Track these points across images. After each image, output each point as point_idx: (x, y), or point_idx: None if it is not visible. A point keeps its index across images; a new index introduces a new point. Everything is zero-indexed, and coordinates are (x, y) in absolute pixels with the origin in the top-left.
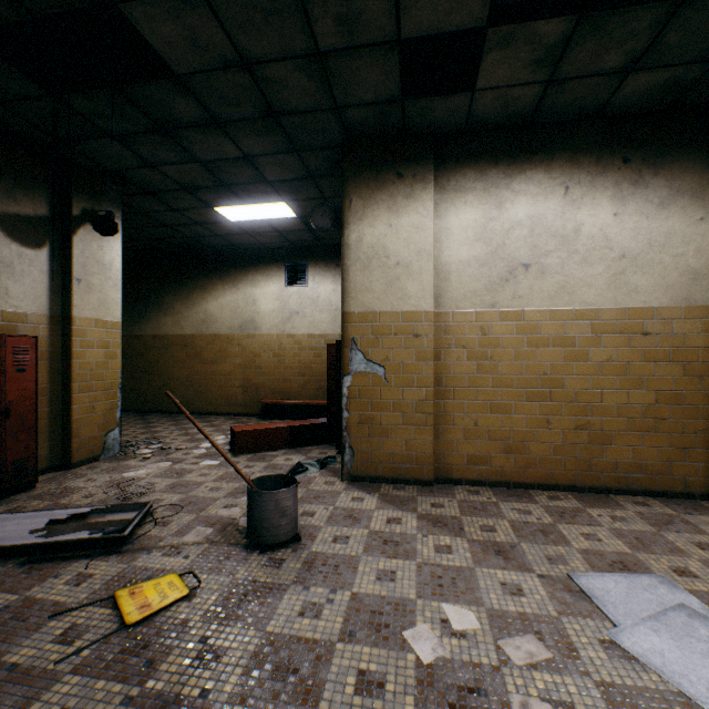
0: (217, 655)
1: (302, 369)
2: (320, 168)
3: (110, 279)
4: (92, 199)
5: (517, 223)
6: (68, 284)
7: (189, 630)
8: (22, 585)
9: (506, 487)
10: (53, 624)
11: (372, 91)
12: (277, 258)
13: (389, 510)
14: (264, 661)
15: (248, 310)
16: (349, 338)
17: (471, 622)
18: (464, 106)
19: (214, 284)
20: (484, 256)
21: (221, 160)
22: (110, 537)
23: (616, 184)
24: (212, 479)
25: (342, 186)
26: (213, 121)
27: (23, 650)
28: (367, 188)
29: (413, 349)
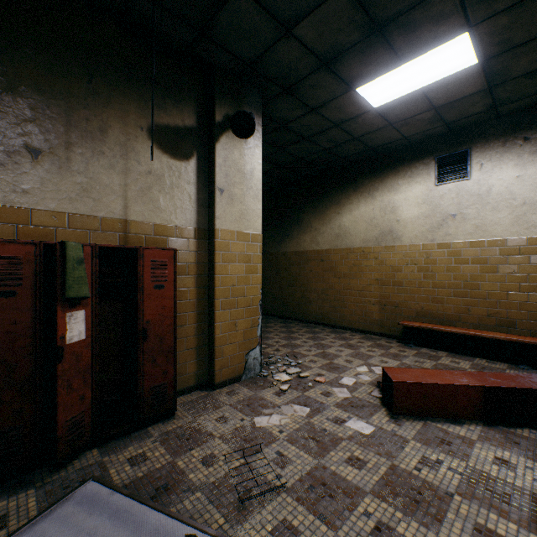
0: None
1: (461, 287)
2: None
3: (250, 189)
4: (233, 105)
5: None
6: (211, 195)
7: None
8: None
9: None
10: None
11: None
12: (422, 153)
13: None
14: None
15: (385, 220)
16: None
17: None
18: None
19: (347, 197)
20: None
21: None
22: None
23: None
24: (370, 483)
25: None
26: None
27: None
28: None
29: None
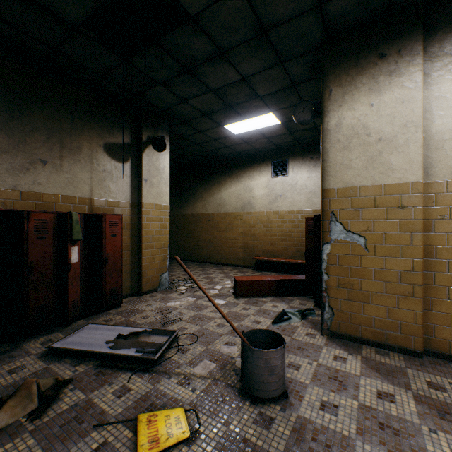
0: None
1: (284, 236)
2: (300, 75)
3: (163, 179)
4: (153, 130)
5: None
6: (140, 183)
7: None
8: (90, 386)
9: None
10: (94, 434)
11: None
12: (266, 158)
13: (376, 379)
14: None
15: (246, 196)
16: (328, 211)
17: None
18: None
19: (225, 180)
20: None
21: (225, 85)
22: (146, 358)
23: None
24: (219, 315)
25: (322, 80)
26: (219, 52)
27: None
28: (346, 76)
29: (397, 220)
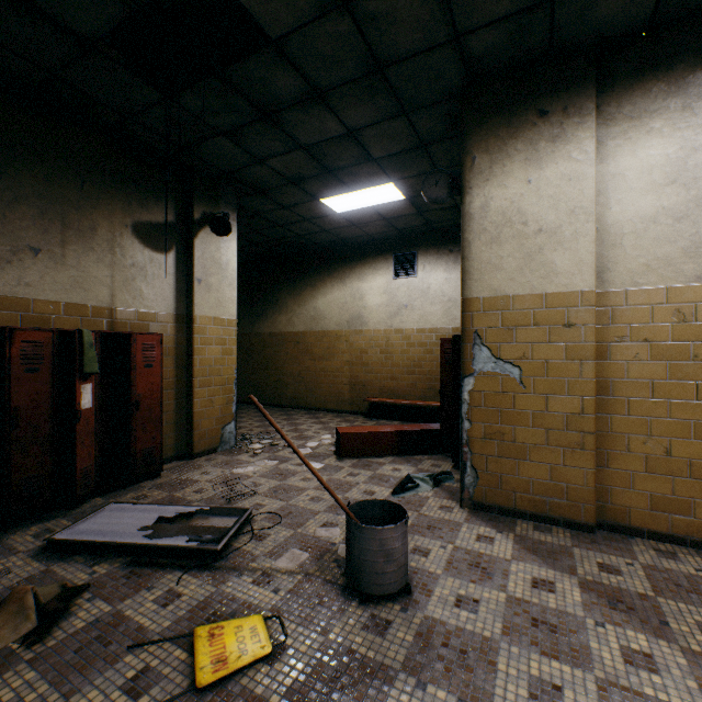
0: None
1: (411, 367)
2: (433, 132)
3: (226, 279)
4: (210, 203)
5: None
6: (190, 284)
7: None
8: (118, 593)
9: None
10: (129, 659)
11: None
12: (384, 249)
13: (532, 564)
14: None
15: (355, 306)
16: (471, 330)
17: None
18: None
19: (322, 280)
20: (683, 205)
21: (323, 141)
22: (204, 549)
23: None
24: (313, 485)
25: (462, 143)
26: (313, 93)
27: (92, 693)
28: (495, 139)
29: (563, 344)
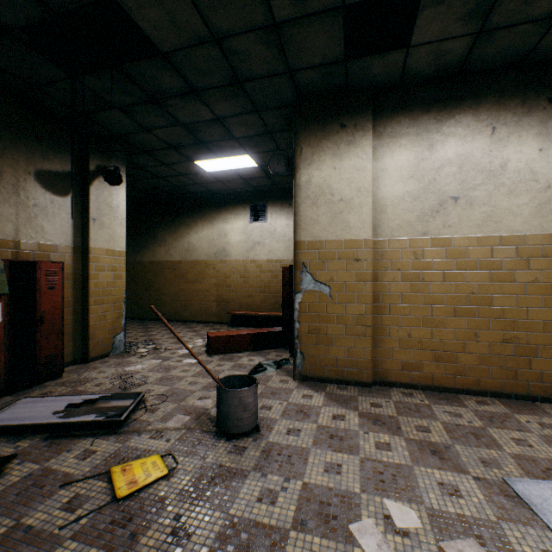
0: (188, 533)
1: (263, 287)
2: (276, 125)
3: (117, 219)
4: (104, 158)
5: (447, 161)
6: (86, 222)
7: (166, 507)
8: (43, 456)
9: (437, 391)
10: (62, 492)
11: (320, 54)
12: (243, 200)
13: (334, 407)
14: (226, 543)
15: (221, 241)
16: (300, 262)
17: (412, 520)
18: (400, 62)
19: (195, 221)
20: (417, 191)
21: (198, 122)
22: (110, 421)
23: (541, 122)
24: (191, 374)
25: (294, 137)
26: (191, 90)
27: (37, 514)
28: (315, 138)
29: (354, 271)
